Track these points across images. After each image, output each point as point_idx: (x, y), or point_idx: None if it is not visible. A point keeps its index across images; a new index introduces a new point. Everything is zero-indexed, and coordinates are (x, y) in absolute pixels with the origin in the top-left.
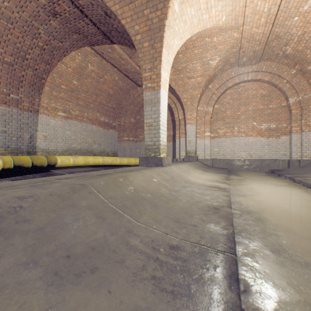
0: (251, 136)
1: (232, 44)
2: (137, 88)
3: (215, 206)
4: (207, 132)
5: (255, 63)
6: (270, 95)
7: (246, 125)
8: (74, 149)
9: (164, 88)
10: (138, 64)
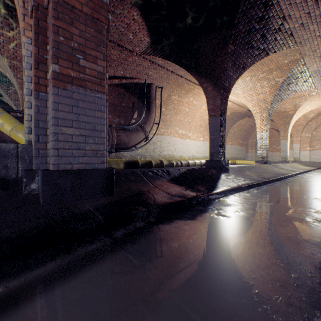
0: None
1: (320, 110)
2: None
3: (306, 169)
4: (307, 147)
5: None
6: None
7: None
8: (232, 157)
9: (288, 138)
10: None
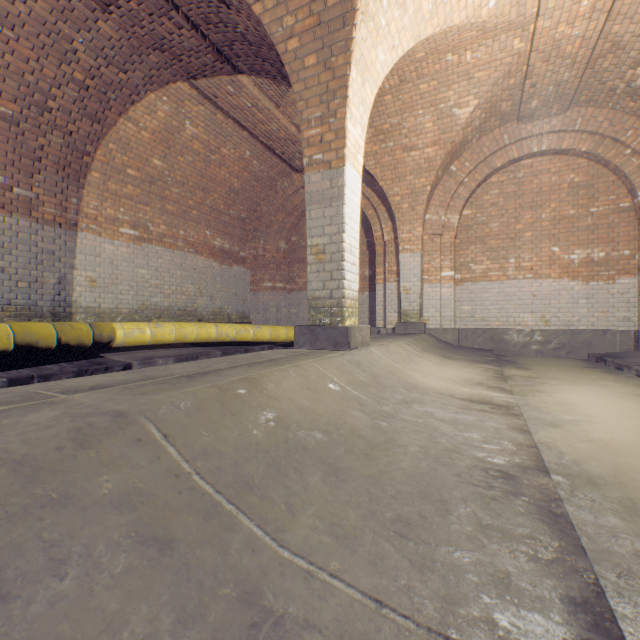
0: (548, 277)
1: (508, 67)
2: (292, 175)
3: (501, 467)
4: (447, 269)
5: (558, 112)
6: (593, 186)
7: (536, 253)
8: (156, 308)
9: (353, 164)
10: (294, 120)
